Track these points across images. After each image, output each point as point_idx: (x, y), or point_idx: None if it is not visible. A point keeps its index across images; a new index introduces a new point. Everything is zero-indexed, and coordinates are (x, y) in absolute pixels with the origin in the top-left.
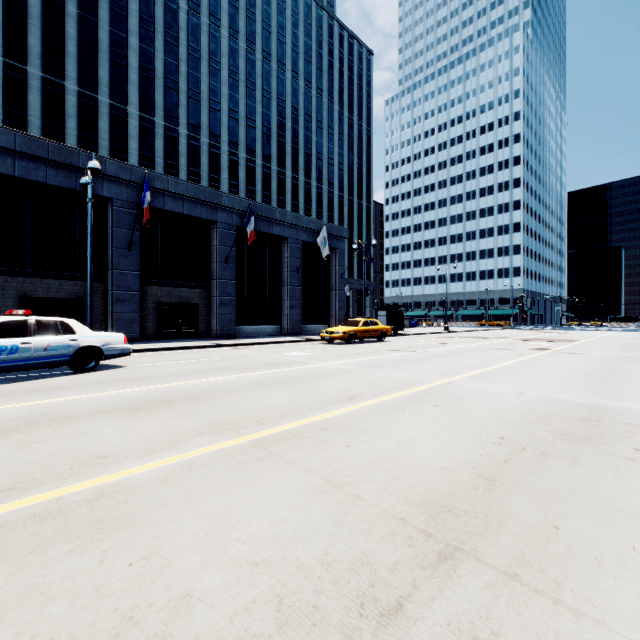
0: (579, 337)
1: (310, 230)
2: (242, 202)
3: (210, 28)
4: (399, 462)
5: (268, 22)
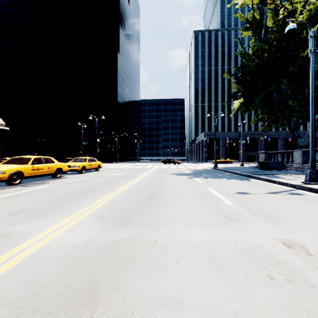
0: None
1: None
2: (286, 132)
3: None
4: None
5: None
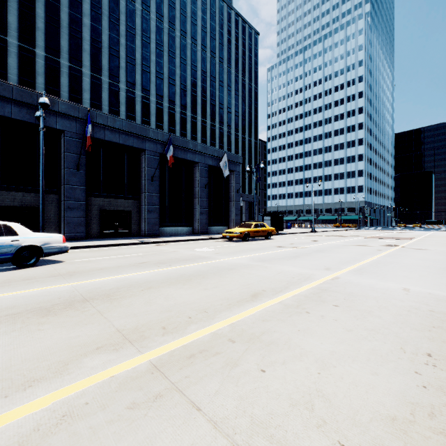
0: (412, 235)
1: (215, 157)
2: (164, 135)
3: (142, 13)
4: (331, 404)
5: (184, 9)
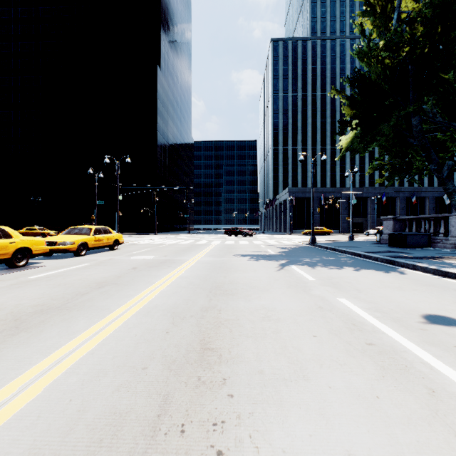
0: None
1: (440, 191)
2: (408, 188)
3: None
4: None
5: None
